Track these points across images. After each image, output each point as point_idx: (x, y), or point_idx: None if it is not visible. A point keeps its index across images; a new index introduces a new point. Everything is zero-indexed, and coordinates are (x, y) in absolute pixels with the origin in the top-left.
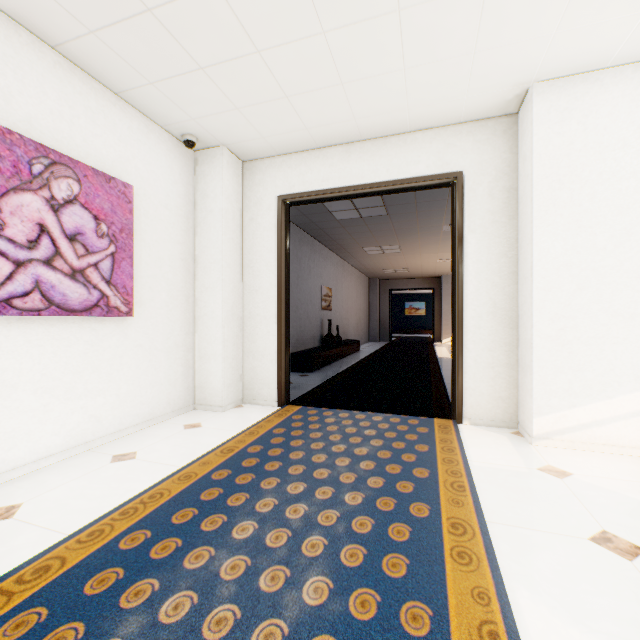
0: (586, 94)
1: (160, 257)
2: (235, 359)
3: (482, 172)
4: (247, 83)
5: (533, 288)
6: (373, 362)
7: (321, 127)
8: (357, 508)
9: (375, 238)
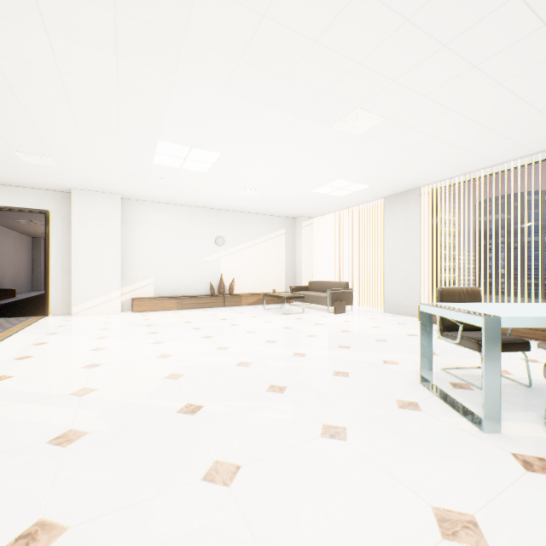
0: (92, 198)
1: None
2: None
3: (59, 212)
4: None
5: (73, 261)
6: (22, 302)
7: None
8: None
9: (24, 216)
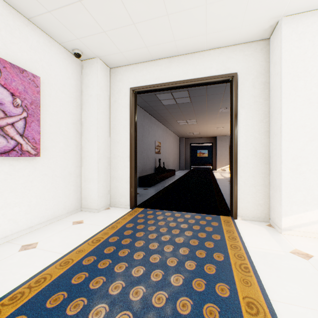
0: (314, 23)
1: (59, 121)
2: (105, 181)
3: (248, 73)
4: (109, 13)
5: (282, 140)
6: (182, 181)
7: (155, 46)
8: (179, 289)
9: (183, 115)
